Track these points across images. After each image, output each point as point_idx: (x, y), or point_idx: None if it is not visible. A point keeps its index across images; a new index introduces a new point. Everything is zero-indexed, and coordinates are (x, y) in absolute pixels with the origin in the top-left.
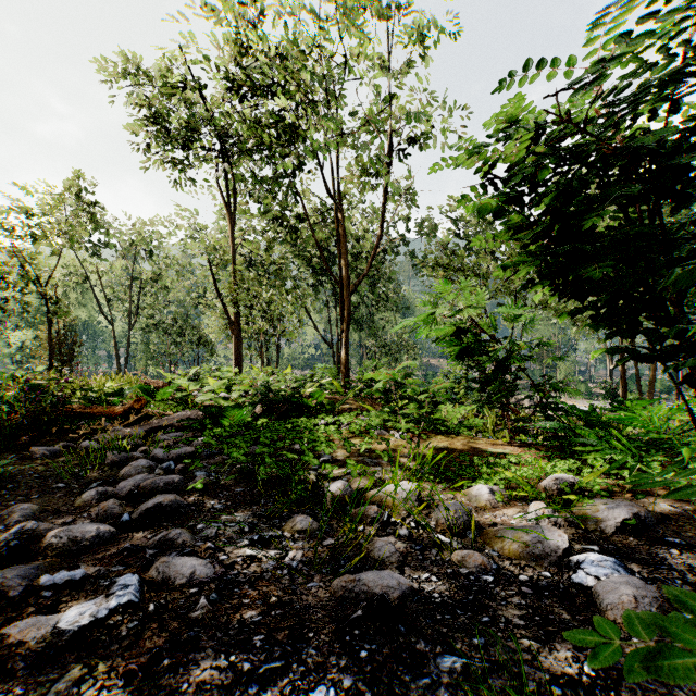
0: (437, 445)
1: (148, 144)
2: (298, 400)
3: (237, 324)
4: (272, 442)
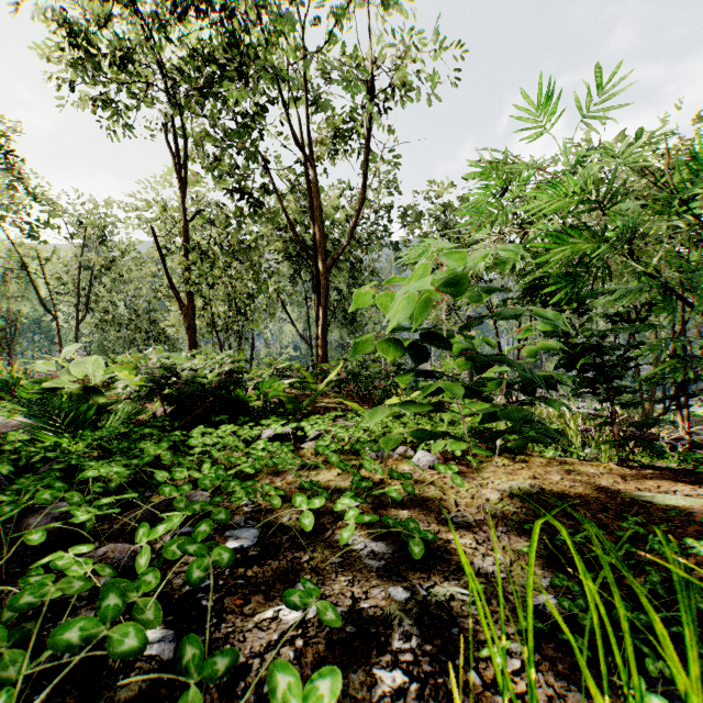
0: (516, 484)
1: (74, 80)
2: (237, 395)
3: (190, 309)
4: (134, 483)
